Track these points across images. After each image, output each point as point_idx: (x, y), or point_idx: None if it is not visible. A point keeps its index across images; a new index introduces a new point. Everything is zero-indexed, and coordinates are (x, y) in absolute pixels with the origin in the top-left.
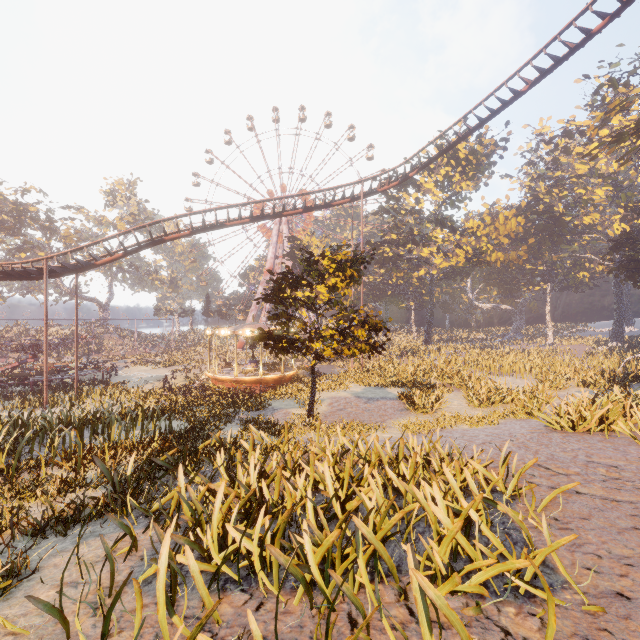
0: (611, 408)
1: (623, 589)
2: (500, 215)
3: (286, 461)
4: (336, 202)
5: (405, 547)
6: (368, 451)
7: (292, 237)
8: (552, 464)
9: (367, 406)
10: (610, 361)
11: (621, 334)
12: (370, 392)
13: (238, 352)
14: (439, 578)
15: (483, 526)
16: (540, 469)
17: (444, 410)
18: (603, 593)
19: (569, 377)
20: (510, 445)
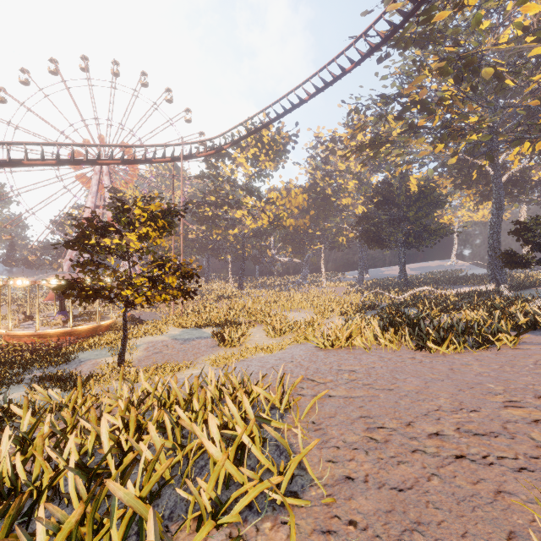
0: (354, 329)
1: (350, 472)
2: (292, 191)
3: (66, 421)
4: (157, 159)
5: (179, 491)
6: (163, 393)
7: (113, 188)
8: (316, 376)
9: (183, 347)
10: (356, 297)
11: (362, 279)
12: (187, 333)
13: (48, 304)
14: (205, 517)
15: (253, 448)
16: (308, 382)
17: (248, 343)
18: (337, 480)
19: (333, 309)
20: (291, 365)
